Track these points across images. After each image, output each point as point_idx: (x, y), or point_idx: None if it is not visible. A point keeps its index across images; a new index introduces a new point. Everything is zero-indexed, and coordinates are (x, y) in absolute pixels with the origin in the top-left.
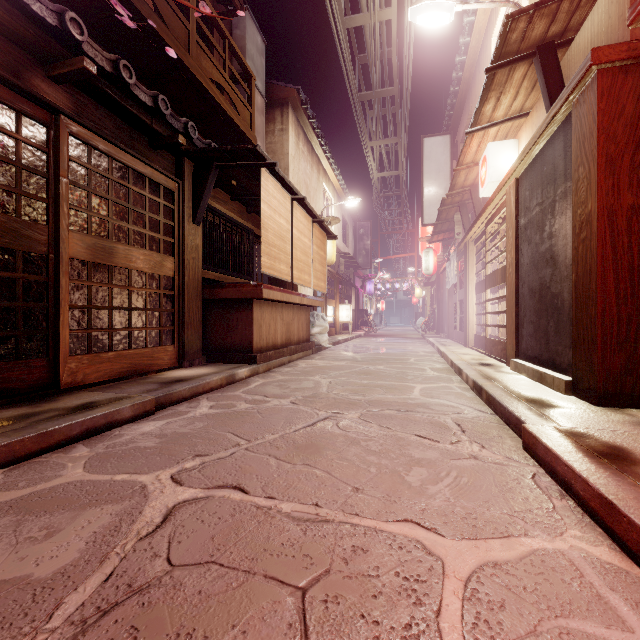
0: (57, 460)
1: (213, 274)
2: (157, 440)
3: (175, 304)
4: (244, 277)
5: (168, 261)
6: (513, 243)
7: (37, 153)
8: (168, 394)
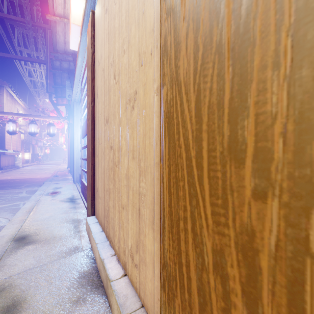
0: None
1: None
2: None
3: None
4: None
5: None
6: None
7: None
8: None
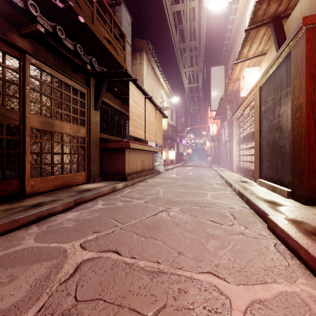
0: (21, 234)
1: (105, 135)
2: (74, 223)
3: (86, 151)
4: (121, 137)
5: (82, 129)
6: (258, 119)
7: (14, 73)
8: (81, 197)
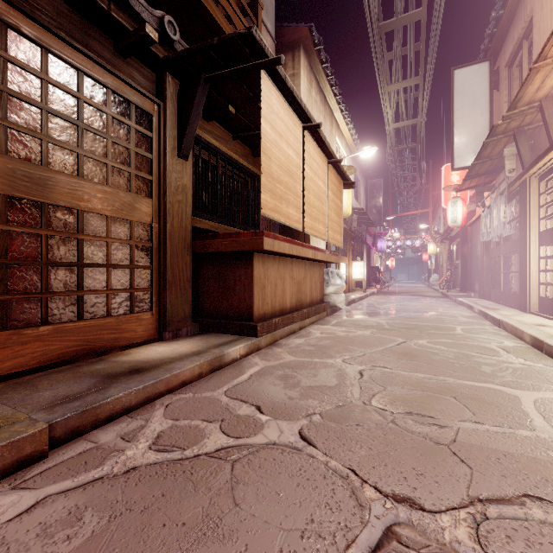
0: None
1: (208, 223)
2: None
3: (153, 259)
4: (248, 229)
5: (143, 203)
6: None
7: None
8: (89, 409)
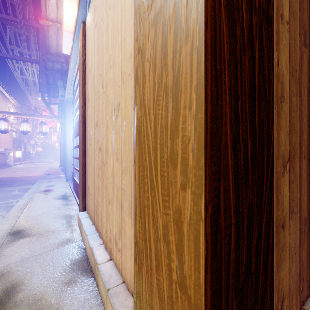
0: None
1: None
2: None
3: None
4: None
5: None
6: None
7: None
8: None
